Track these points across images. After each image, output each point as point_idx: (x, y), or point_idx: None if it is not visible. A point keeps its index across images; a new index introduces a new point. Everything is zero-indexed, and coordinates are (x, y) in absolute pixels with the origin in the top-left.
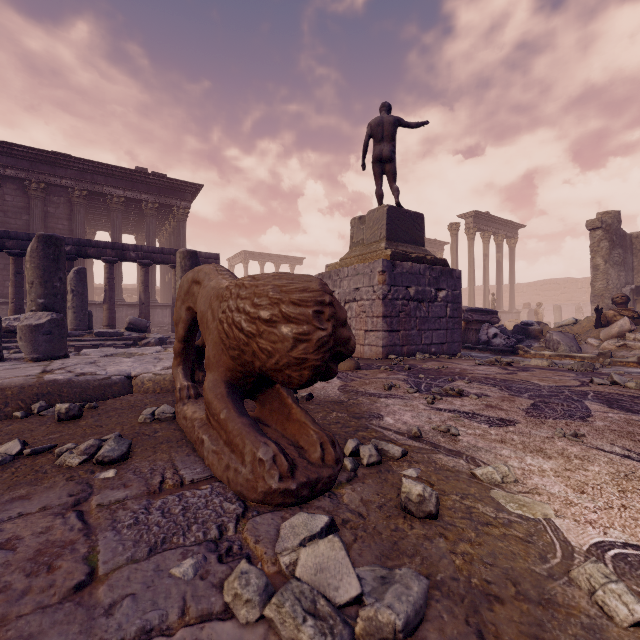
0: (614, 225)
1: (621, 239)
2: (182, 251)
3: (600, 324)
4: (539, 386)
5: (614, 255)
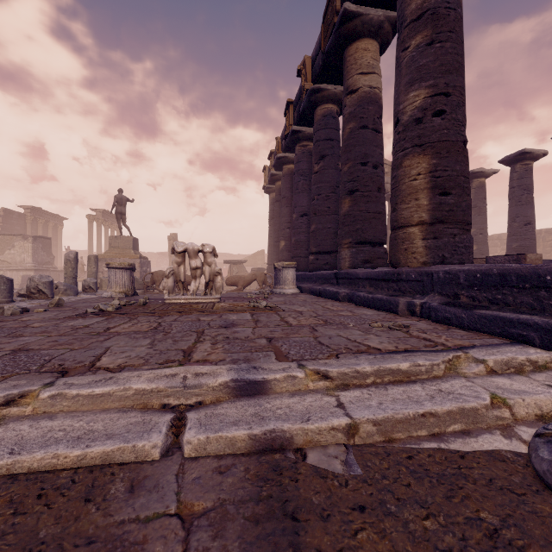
0: (176, 239)
1: None
2: (95, 255)
3: None
4: None
5: None
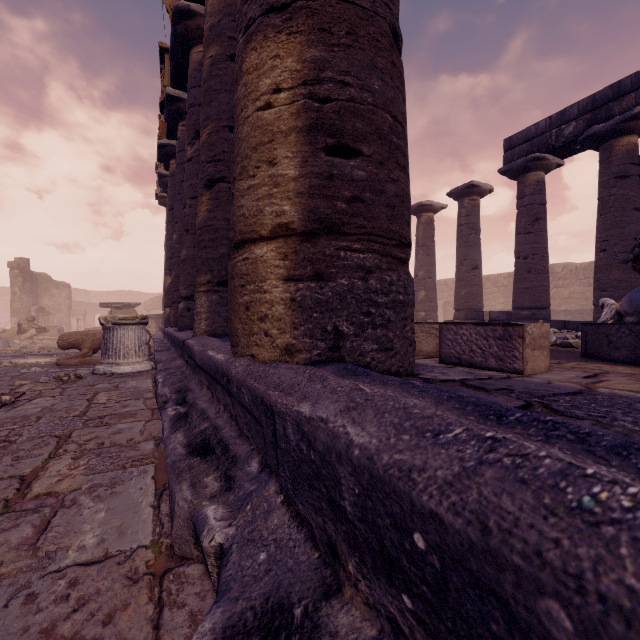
0: (27, 268)
1: (31, 276)
2: None
3: (21, 332)
4: (10, 355)
5: (27, 287)
